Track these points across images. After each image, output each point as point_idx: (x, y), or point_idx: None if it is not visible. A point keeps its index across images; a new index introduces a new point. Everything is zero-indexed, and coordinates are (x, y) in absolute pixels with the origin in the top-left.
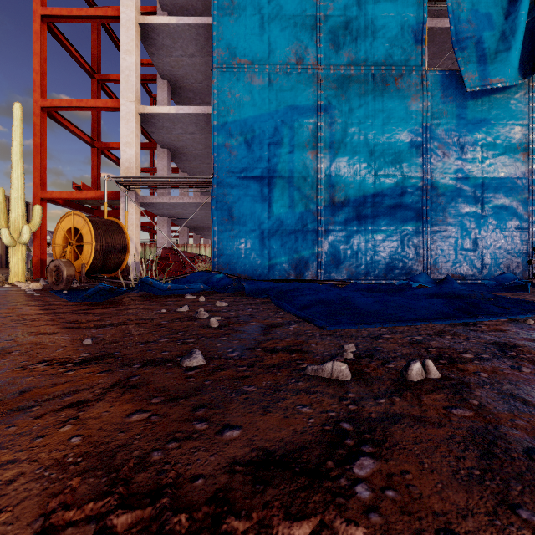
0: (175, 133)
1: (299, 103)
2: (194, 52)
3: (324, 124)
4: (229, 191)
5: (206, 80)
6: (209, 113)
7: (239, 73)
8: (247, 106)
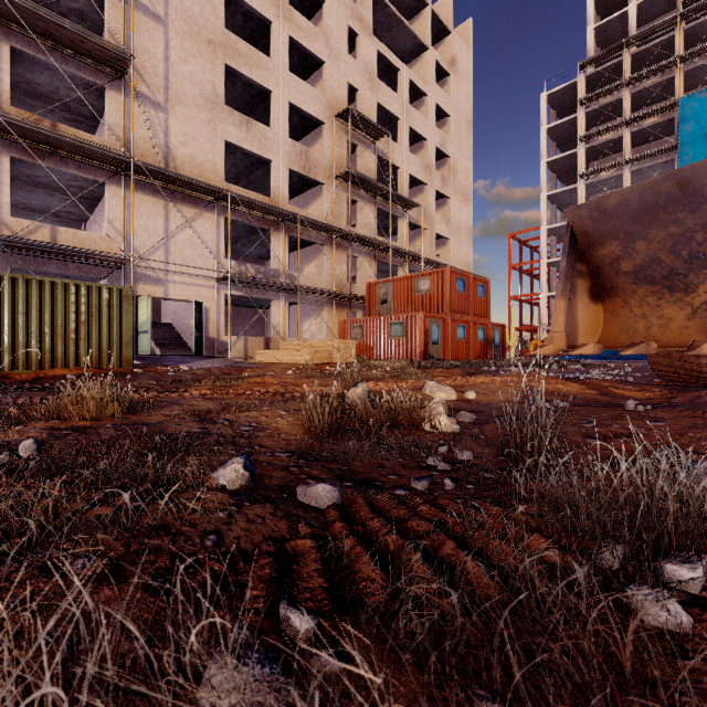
0: None
1: None
2: None
3: None
4: None
5: None
6: None
7: None
8: None
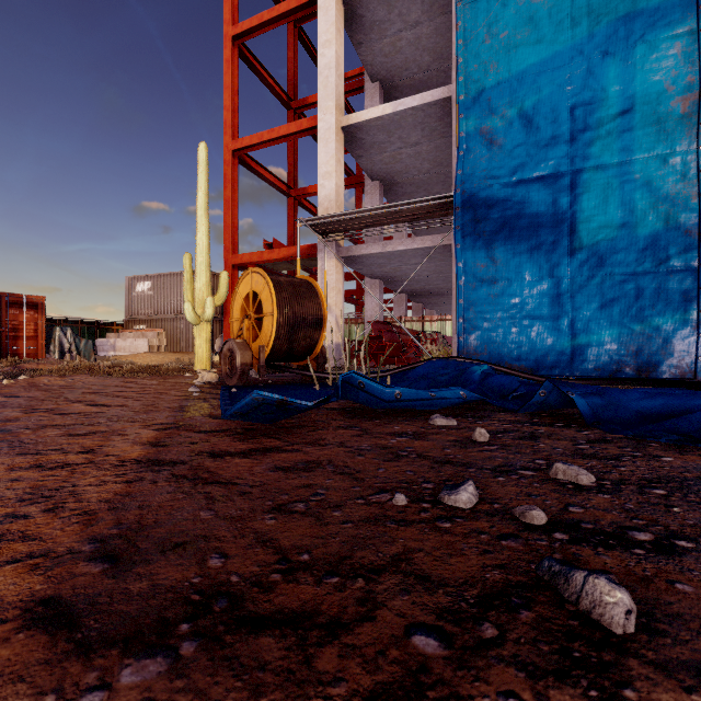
0: (391, 150)
1: (647, 1)
2: (418, 16)
3: None
4: (487, 212)
5: (434, 62)
6: (445, 97)
7: None
8: (523, 48)
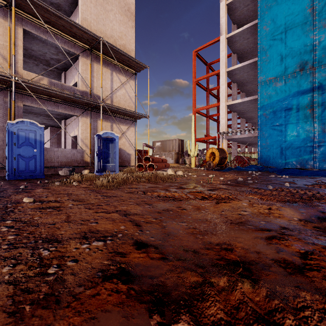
0: (240, 107)
1: (302, 88)
2: (248, 70)
3: (318, 95)
4: (265, 132)
5: (254, 77)
6: (256, 98)
7: (270, 83)
8: (273, 96)
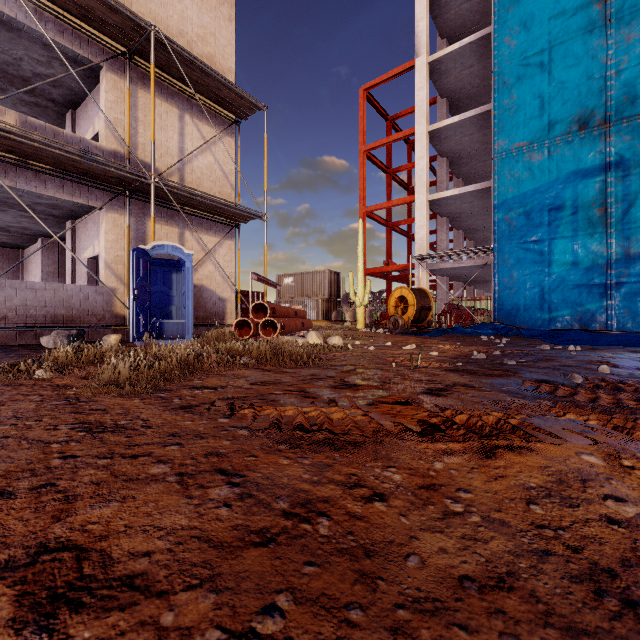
0: (455, 205)
1: (584, 165)
2: (472, 131)
3: (616, 179)
4: (508, 256)
5: (482, 146)
6: (488, 187)
7: (518, 155)
8: (525, 182)
